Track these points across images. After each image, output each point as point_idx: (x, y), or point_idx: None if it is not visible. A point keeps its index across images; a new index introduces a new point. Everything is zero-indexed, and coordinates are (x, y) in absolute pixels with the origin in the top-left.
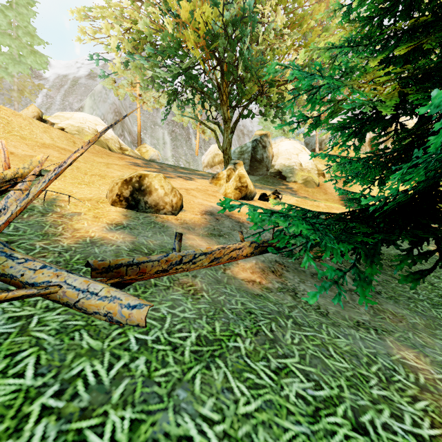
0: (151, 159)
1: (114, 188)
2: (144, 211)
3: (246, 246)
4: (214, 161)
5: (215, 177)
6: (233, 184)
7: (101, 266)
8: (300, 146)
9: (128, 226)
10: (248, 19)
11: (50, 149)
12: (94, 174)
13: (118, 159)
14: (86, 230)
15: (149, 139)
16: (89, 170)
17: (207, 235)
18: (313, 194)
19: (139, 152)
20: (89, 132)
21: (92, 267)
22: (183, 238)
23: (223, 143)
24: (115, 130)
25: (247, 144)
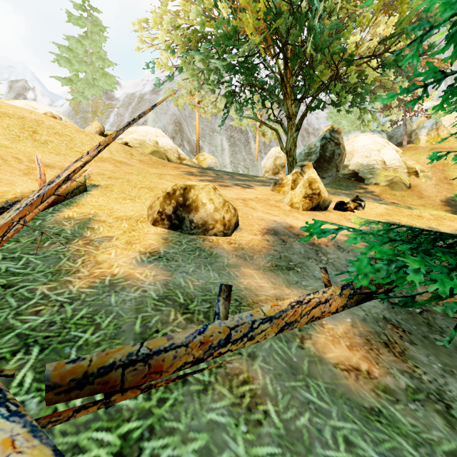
0: (209, 167)
1: (155, 203)
2: (189, 232)
3: (335, 295)
4: (275, 165)
5: (277, 184)
6: (301, 192)
7: (66, 377)
8: (382, 140)
9: (165, 255)
10: None
11: (105, 163)
12: (143, 186)
13: (173, 168)
14: (110, 263)
15: (207, 146)
16: (139, 182)
17: (270, 267)
18: (403, 198)
19: (197, 161)
20: (150, 144)
21: (47, 384)
22: (236, 274)
23: (286, 144)
24: (175, 140)
25: (314, 143)
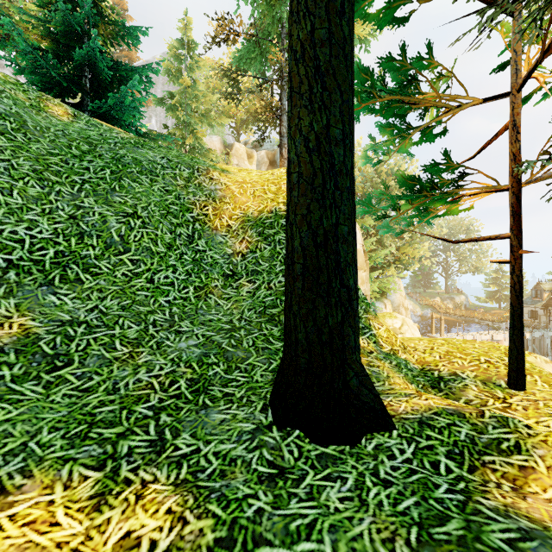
0: None
1: None
2: None
3: None
4: None
5: None
6: None
7: None
8: None
9: None
10: None
11: None
12: None
13: None
14: None
15: None
16: None
17: None
18: None
19: None
20: None
21: None
22: None
23: None
24: None
25: None
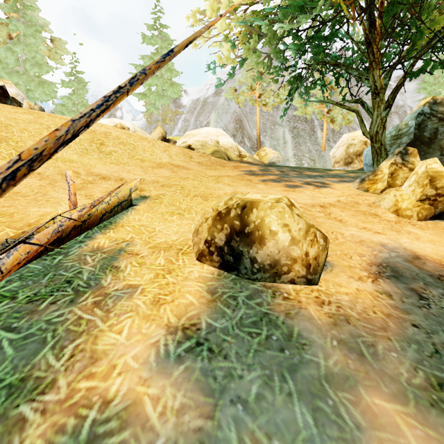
0: (270, 162)
1: (203, 227)
2: (250, 277)
3: None
4: (347, 153)
5: (364, 179)
6: (412, 192)
7: None
8: None
9: (207, 337)
10: None
11: (163, 168)
12: (197, 194)
13: (232, 168)
14: (112, 361)
15: (268, 141)
16: (194, 189)
17: (430, 392)
18: None
19: (258, 157)
20: (211, 145)
21: None
22: (355, 420)
23: (371, 127)
24: (236, 138)
25: (406, 122)
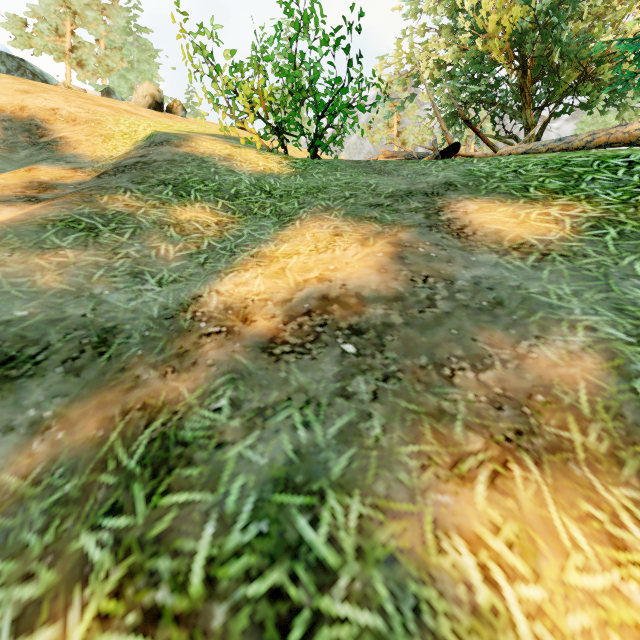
0: None
1: None
2: None
3: None
4: None
5: None
6: None
7: None
8: None
9: None
10: (569, 3)
11: None
12: None
13: None
14: None
15: None
16: None
17: None
18: None
19: None
20: None
21: None
22: None
23: None
24: None
25: None
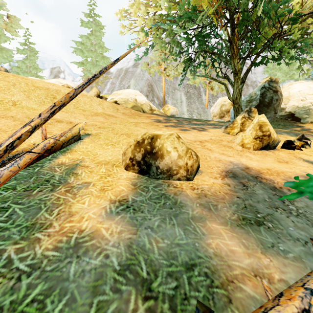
0: (171, 114)
1: (128, 150)
2: (156, 177)
3: None
4: (221, 111)
5: (227, 126)
6: (251, 133)
7: None
8: None
9: (132, 204)
10: None
11: (98, 116)
12: (123, 133)
13: (146, 118)
14: (81, 215)
15: (170, 100)
16: (120, 130)
17: (238, 221)
18: None
19: (163, 111)
20: (131, 101)
21: None
22: (203, 232)
23: (233, 94)
24: (148, 97)
25: (255, 92)
